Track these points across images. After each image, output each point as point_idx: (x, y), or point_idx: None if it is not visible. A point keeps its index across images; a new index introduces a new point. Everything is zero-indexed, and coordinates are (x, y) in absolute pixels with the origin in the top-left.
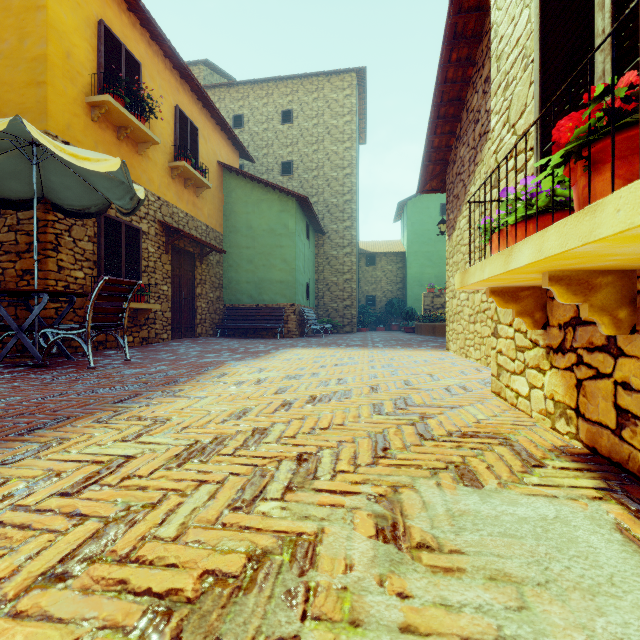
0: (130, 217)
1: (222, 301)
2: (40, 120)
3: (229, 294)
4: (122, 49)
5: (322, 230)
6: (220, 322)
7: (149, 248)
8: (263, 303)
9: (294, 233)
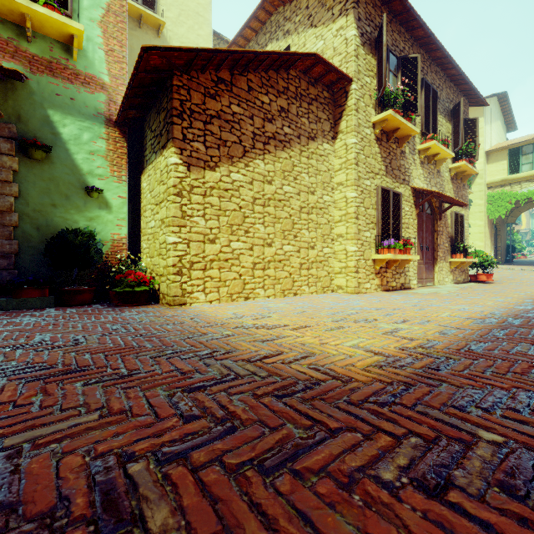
0: None
1: None
2: None
3: None
4: None
5: None
6: None
7: None
8: None
9: None
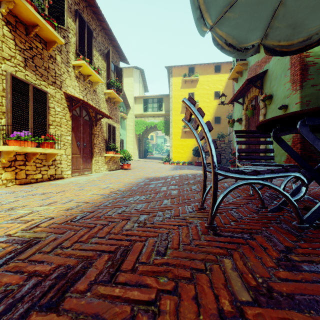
0: None
1: None
2: None
3: None
4: None
5: None
6: None
7: None
8: None
9: None
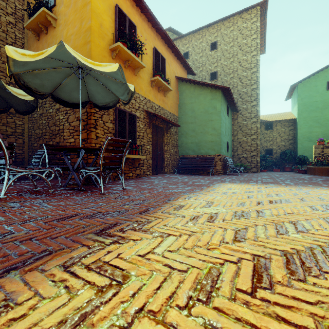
0: (131, 109)
1: (178, 154)
2: None
3: (181, 150)
4: (126, 19)
5: (236, 109)
6: (176, 165)
7: (140, 125)
8: (201, 154)
9: (220, 111)
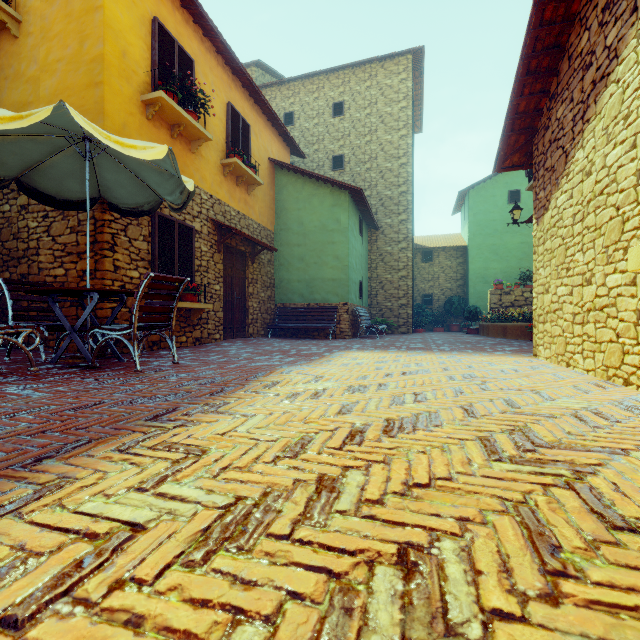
0: (183, 216)
1: (273, 301)
2: (98, 120)
3: (280, 293)
4: (175, 46)
5: (375, 225)
6: (271, 322)
7: (202, 247)
8: (314, 302)
9: (347, 228)
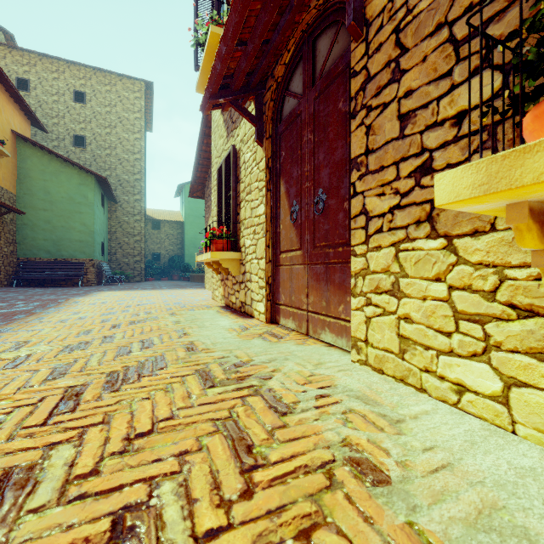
0: None
1: (15, 255)
2: None
3: (24, 249)
4: None
5: (115, 200)
6: (13, 274)
7: None
8: (62, 258)
9: (93, 203)
